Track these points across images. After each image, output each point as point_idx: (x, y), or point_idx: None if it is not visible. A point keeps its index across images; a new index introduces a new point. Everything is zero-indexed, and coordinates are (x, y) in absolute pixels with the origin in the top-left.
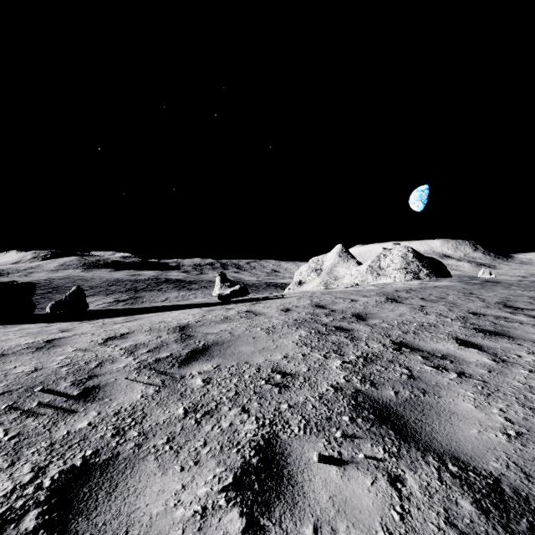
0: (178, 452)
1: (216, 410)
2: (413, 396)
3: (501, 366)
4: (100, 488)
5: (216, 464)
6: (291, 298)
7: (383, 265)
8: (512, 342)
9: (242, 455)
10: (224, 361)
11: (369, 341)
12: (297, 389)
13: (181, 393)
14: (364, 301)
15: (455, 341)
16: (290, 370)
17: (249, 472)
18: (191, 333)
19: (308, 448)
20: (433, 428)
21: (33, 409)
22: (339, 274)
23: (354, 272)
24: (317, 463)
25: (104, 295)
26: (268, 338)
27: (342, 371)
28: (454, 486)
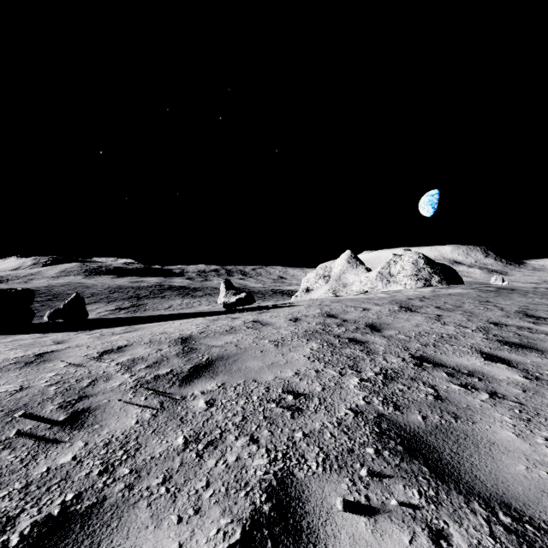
0: (175, 496)
1: (220, 440)
2: (444, 422)
3: (536, 385)
4: (79, 547)
5: (221, 513)
6: (299, 306)
7: (393, 271)
8: (542, 356)
9: (252, 500)
10: (229, 379)
11: (387, 355)
12: (311, 413)
13: (181, 418)
14: (376, 310)
15: (479, 355)
16: (303, 390)
17: (260, 525)
18: (193, 345)
19: (330, 491)
20: (473, 463)
21: (12, 438)
22: (348, 281)
23: (363, 279)
24: (341, 512)
25: (106, 302)
26: (277, 351)
27: (360, 391)
28: (511, 546)
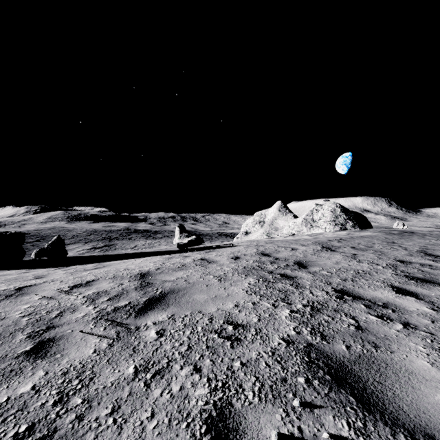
0: (121, 428)
1: (167, 369)
2: (365, 351)
3: None
4: None
5: None
6: (239, 246)
7: (315, 218)
8: None
9: (192, 432)
10: (178, 310)
11: (313, 289)
12: (249, 342)
13: (134, 347)
14: (303, 249)
15: (391, 289)
16: (241, 321)
17: None
18: (150, 280)
19: (265, 422)
20: (395, 393)
21: None
22: (279, 226)
23: (291, 224)
24: None
25: (84, 243)
26: (220, 285)
27: (291, 322)
28: None
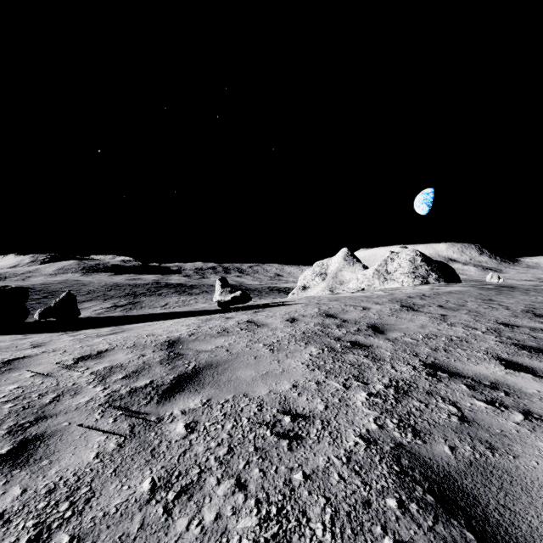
0: None
1: (197, 485)
2: (478, 456)
3: None
4: None
5: None
6: (296, 305)
7: (390, 269)
8: None
9: None
10: (217, 393)
11: (395, 362)
12: (313, 441)
13: (153, 449)
14: (377, 309)
15: (498, 362)
16: (302, 408)
17: None
18: (180, 350)
19: None
20: (531, 525)
21: None
22: (345, 278)
23: (360, 277)
24: None
25: (102, 300)
26: (273, 357)
27: (370, 410)
28: None
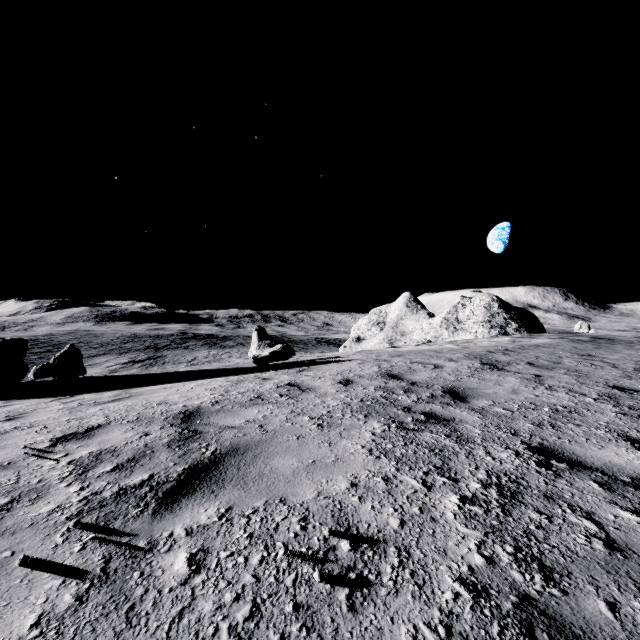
0: None
1: None
2: None
3: None
4: None
5: None
6: (350, 361)
7: (461, 317)
8: None
9: None
10: (241, 496)
11: (489, 444)
12: (388, 592)
13: (131, 607)
14: (452, 367)
15: (629, 444)
16: (366, 525)
17: None
18: (198, 426)
19: None
20: None
21: None
22: (407, 328)
23: (425, 326)
24: None
25: (117, 354)
26: (322, 437)
27: (468, 527)
28: None
